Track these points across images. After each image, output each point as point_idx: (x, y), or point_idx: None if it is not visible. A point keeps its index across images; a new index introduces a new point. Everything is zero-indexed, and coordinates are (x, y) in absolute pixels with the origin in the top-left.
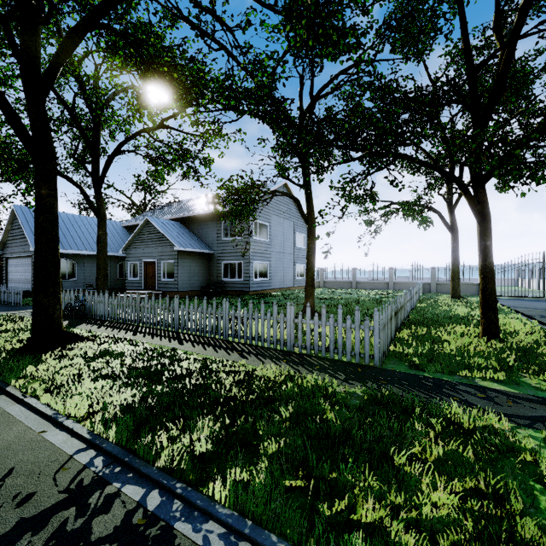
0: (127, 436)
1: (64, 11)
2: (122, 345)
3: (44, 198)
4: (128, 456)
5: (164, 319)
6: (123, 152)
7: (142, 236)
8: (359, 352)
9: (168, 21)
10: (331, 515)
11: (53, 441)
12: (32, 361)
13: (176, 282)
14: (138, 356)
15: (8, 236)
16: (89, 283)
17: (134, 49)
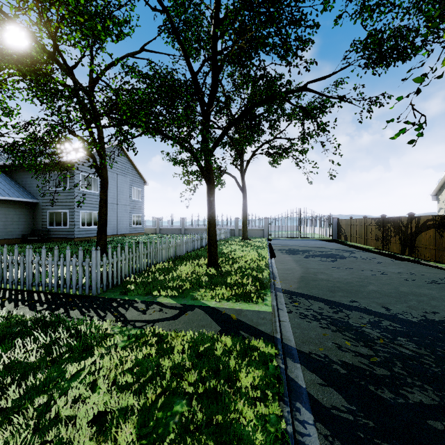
0: None
1: None
2: None
3: None
4: None
5: None
6: None
7: None
8: (82, 285)
9: None
10: None
11: None
12: None
13: None
14: None
15: None
16: None
17: None
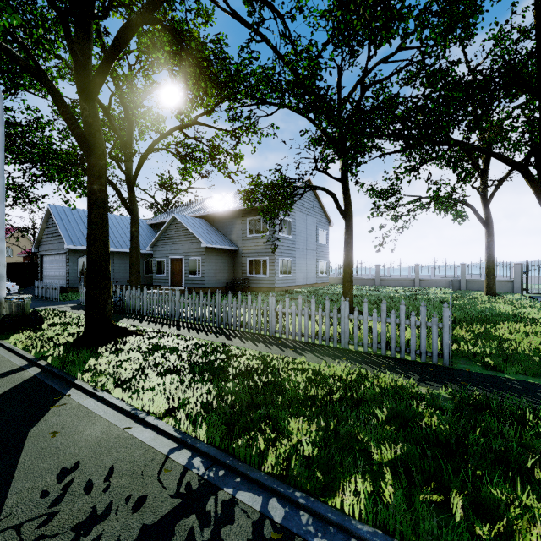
0: (221, 436)
1: (123, 4)
2: (172, 340)
3: (96, 193)
4: (228, 459)
5: (205, 314)
6: (155, 150)
7: (169, 233)
8: (425, 351)
9: (202, 18)
10: (490, 539)
11: (141, 438)
12: (91, 354)
13: (202, 279)
14: (193, 351)
15: (44, 234)
16: (118, 279)
17: (179, 44)
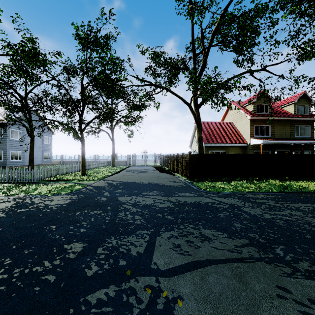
0: None
1: None
2: None
3: None
4: None
5: None
6: None
7: None
8: (30, 179)
9: None
10: None
11: None
12: None
13: None
14: None
15: None
16: None
17: None
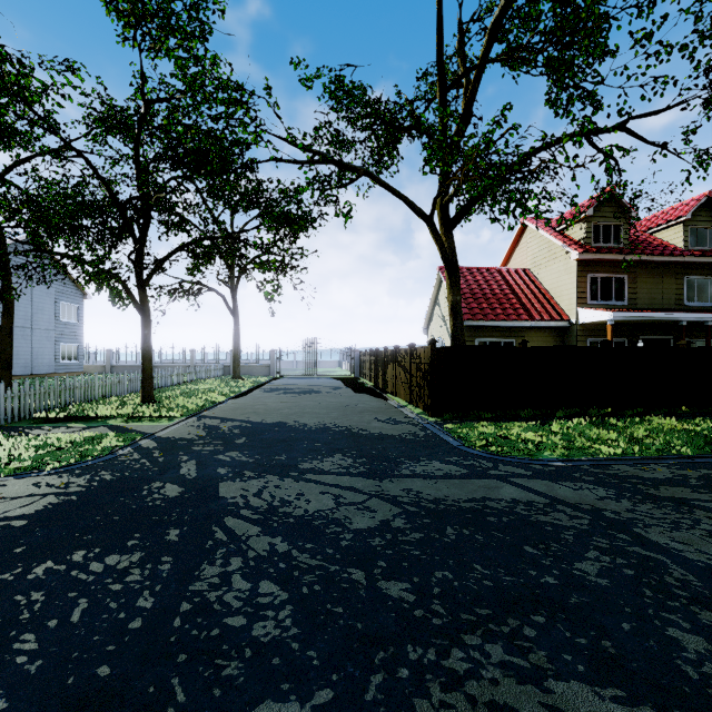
0: None
1: None
2: None
3: None
4: None
5: None
6: None
7: None
8: None
9: None
10: None
11: None
12: None
13: None
14: None
15: None
16: None
17: None
